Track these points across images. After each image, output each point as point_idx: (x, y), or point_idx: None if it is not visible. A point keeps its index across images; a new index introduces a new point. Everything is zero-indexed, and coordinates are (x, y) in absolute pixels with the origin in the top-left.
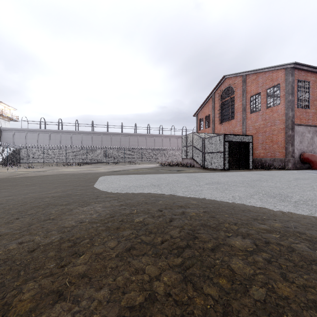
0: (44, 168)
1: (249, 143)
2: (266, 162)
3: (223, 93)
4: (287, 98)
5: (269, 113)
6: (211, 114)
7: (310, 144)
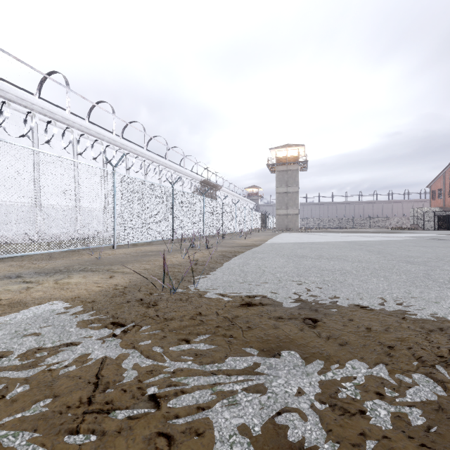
0: None
1: None
2: None
3: None
4: None
5: None
6: (442, 188)
7: None
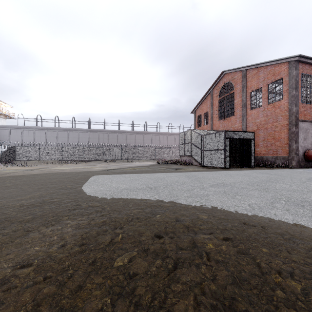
0: (38, 166)
1: (251, 140)
2: (267, 160)
3: (221, 89)
4: (291, 93)
5: (271, 109)
6: (209, 110)
7: None
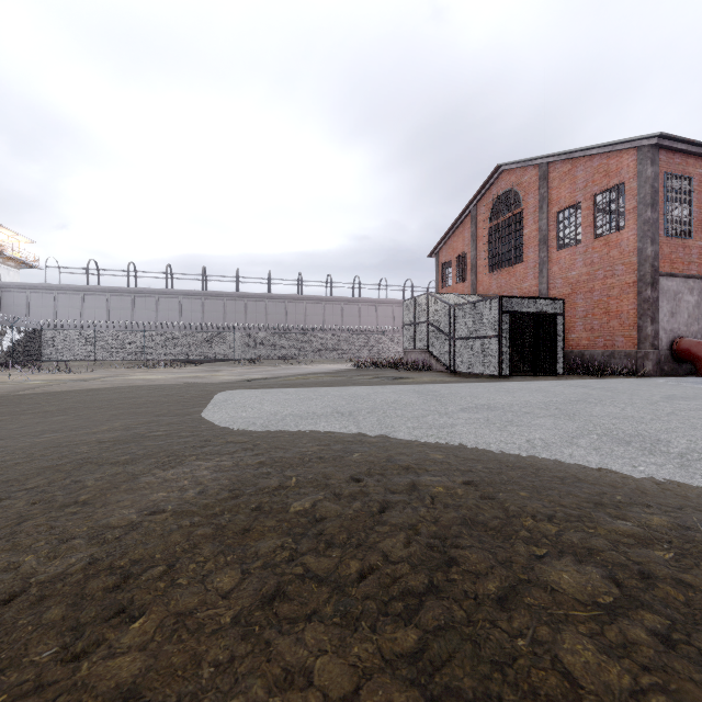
0: (94, 372)
1: (557, 317)
2: (593, 359)
3: (495, 205)
4: (642, 215)
5: (600, 249)
6: (469, 251)
7: (693, 318)
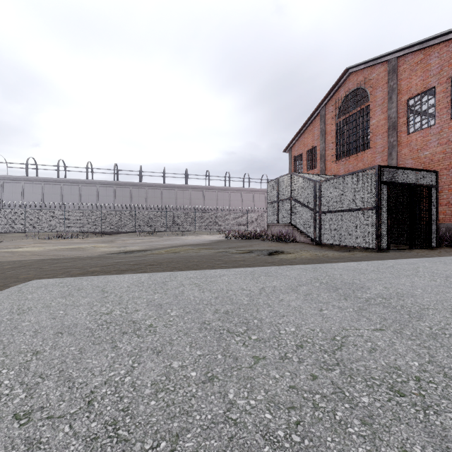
0: (3, 243)
1: (431, 189)
2: (450, 231)
3: (343, 103)
4: None
5: None
6: (318, 144)
7: None
